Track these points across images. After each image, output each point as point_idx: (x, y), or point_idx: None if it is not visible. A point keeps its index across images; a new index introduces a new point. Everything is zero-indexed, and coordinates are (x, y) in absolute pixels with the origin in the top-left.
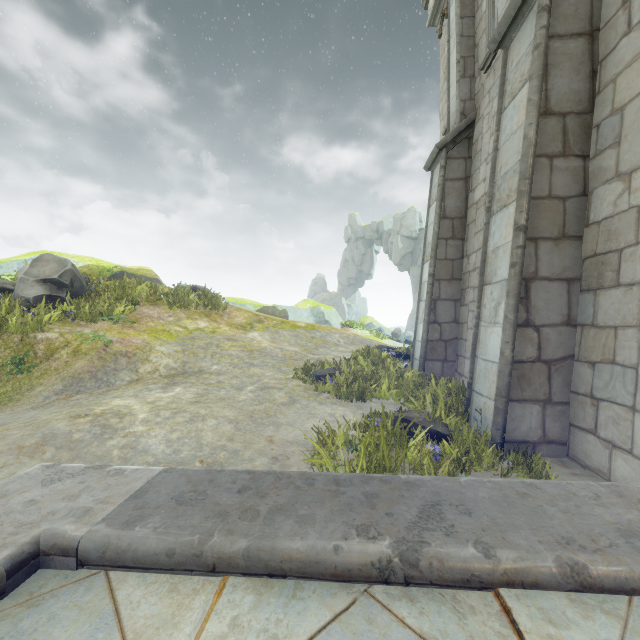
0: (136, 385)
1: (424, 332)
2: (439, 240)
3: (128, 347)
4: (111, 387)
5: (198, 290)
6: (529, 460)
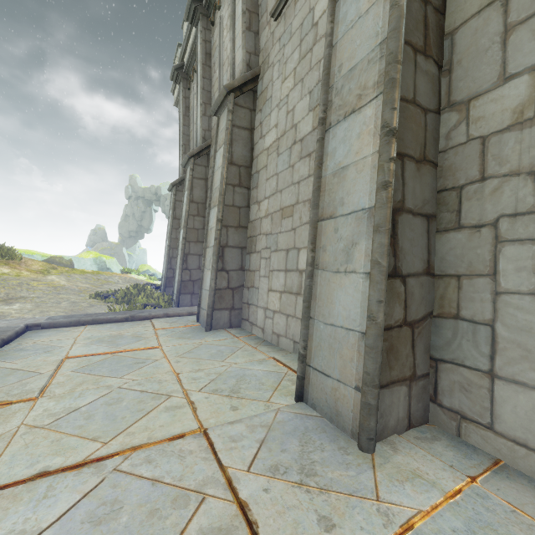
0: None
1: (165, 273)
2: (173, 229)
3: None
4: None
5: None
6: None
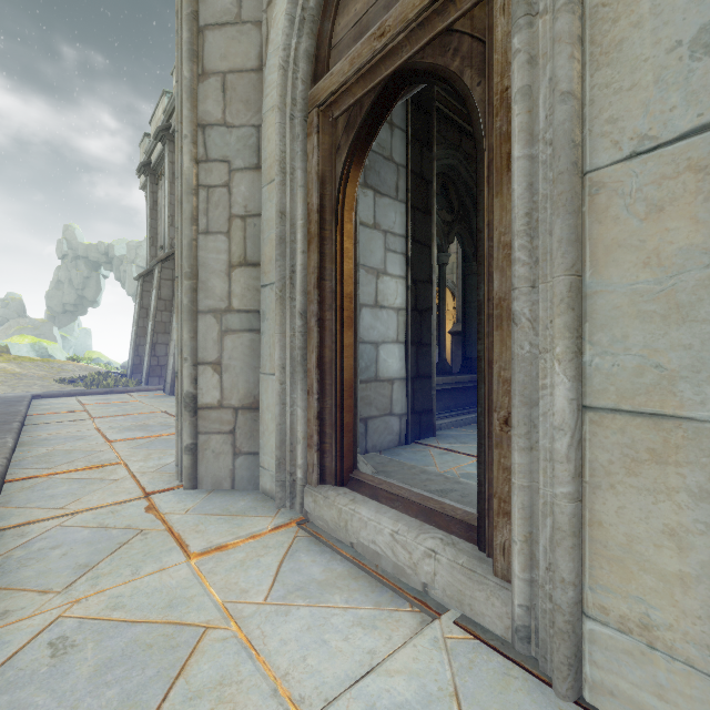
0: None
1: (132, 360)
2: (140, 318)
3: None
4: None
5: None
6: None
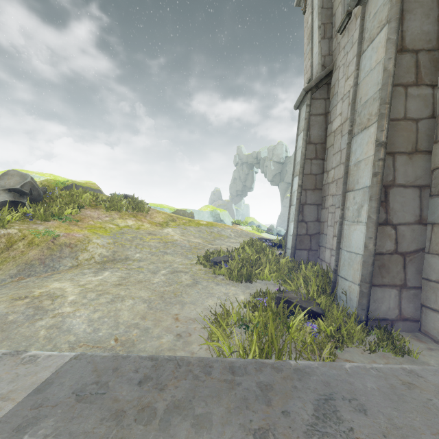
0: (75, 270)
1: (294, 228)
2: (306, 160)
3: (71, 240)
4: (55, 271)
5: (128, 198)
6: (390, 336)
